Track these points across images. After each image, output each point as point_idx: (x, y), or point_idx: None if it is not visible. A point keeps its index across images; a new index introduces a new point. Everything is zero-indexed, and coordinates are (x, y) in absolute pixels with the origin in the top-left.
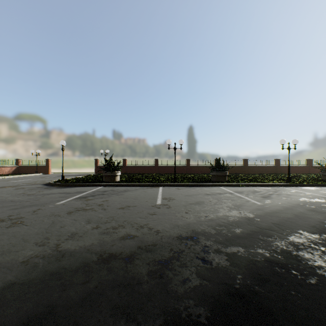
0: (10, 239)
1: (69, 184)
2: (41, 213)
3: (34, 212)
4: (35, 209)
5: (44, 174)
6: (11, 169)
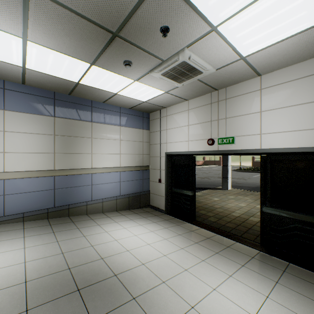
0: (253, 180)
1: (246, 171)
2: (252, 177)
3: (249, 177)
4: (247, 177)
5: (218, 166)
6: (202, 162)
